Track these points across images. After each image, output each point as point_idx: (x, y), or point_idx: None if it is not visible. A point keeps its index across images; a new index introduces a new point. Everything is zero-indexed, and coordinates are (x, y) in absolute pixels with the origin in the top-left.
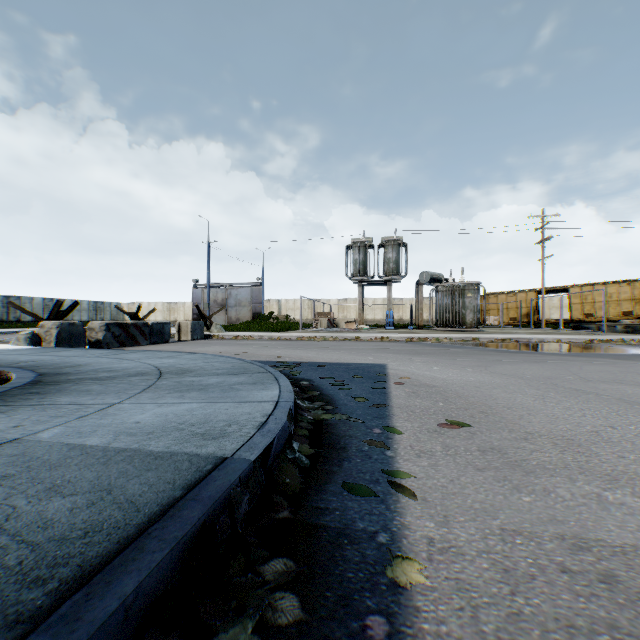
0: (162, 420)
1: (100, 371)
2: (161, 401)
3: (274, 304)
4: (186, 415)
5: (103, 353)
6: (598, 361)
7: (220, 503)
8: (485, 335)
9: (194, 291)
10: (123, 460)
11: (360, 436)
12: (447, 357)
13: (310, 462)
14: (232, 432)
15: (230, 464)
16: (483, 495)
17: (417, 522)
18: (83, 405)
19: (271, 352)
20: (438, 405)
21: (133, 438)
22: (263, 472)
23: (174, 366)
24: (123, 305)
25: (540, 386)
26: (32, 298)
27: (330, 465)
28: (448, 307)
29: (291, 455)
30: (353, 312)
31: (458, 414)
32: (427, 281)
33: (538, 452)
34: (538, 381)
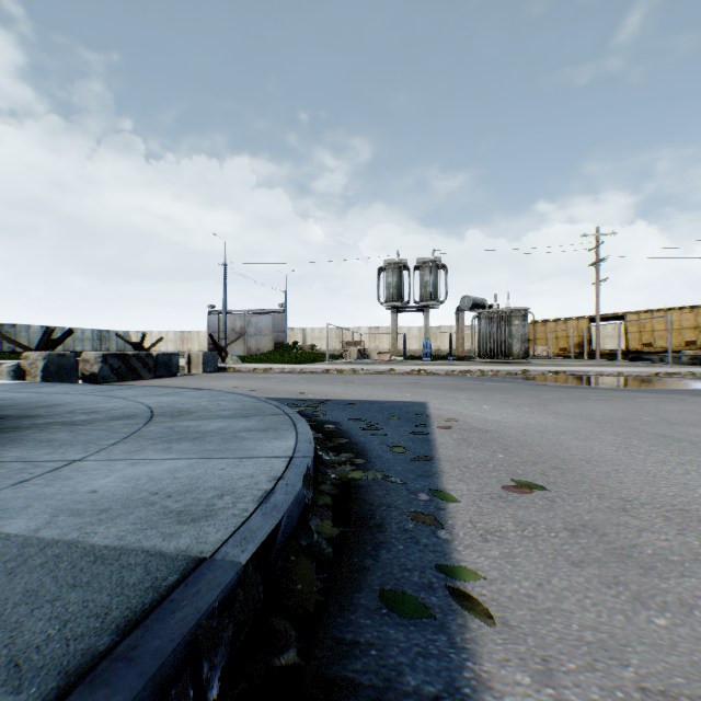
0: (129, 487)
1: (79, 413)
2: (139, 456)
3: (298, 333)
4: (165, 479)
5: (93, 389)
6: (673, 398)
7: (176, 658)
8: (535, 367)
9: (210, 318)
10: (44, 564)
11: (401, 505)
12: (496, 393)
13: (333, 550)
14: (222, 508)
15: (206, 572)
16: (593, 613)
17: (501, 673)
18: (33, 463)
19: (292, 387)
20: (497, 457)
21: (76, 520)
22: (260, 578)
23: (172, 406)
24: (131, 334)
25: (617, 431)
26: (29, 326)
27: (361, 555)
28: (492, 336)
29: (306, 540)
30: (386, 342)
31: (525, 471)
32: (469, 307)
33: (648, 532)
34: (612, 424)
